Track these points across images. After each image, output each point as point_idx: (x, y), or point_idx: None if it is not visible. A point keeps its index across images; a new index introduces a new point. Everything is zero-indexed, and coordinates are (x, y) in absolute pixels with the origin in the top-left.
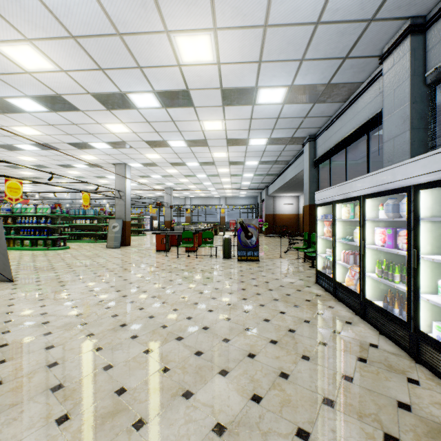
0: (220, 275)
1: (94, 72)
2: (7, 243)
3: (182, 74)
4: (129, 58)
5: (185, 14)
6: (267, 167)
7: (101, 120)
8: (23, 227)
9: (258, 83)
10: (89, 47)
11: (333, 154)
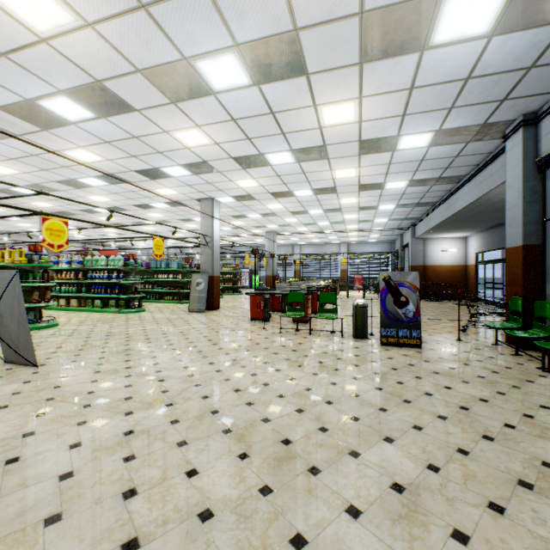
0: (356, 377)
1: (133, 16)
2: (78, 303)
3: None
4: None
5: None
6: (421, 190)
7: (167, 125)
8: (95, 284)
9: None
10: None
11: None
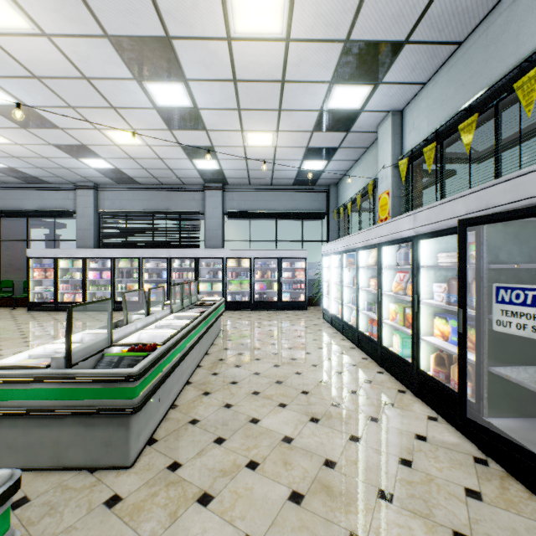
0: None
1: None
2: None
3: None
4: None
5: (15, 136)
6: None
7: None
8: None
9: None
10: None
11: (14, 215)
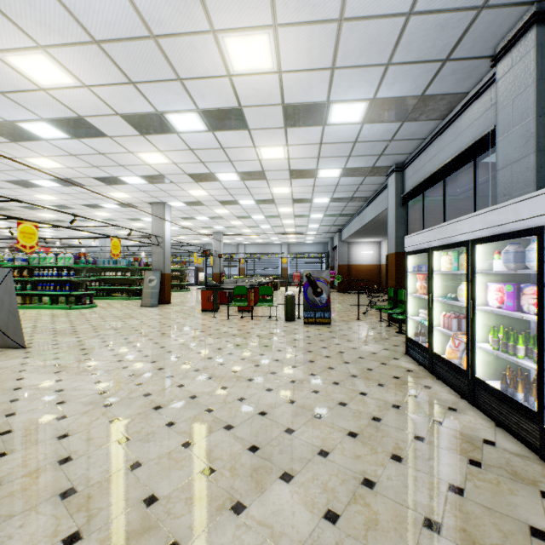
0: (282, 342)
1: (123, 86)
2: (23, 300)
3: (233, 87)
4: (166, 67)
5: (237, 7)
6: (341, 205)
7: (134, 148)
8: (42, 281)
9: (331, 96)
10: (116, 55)
11: (427, 187)
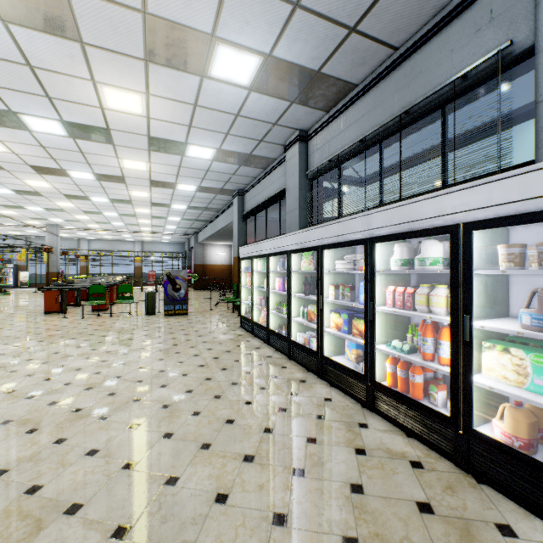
0: (147, 330)
1: None
2: None
3: (104, 115)
4: (36, 86)
5: (118, 76)
6: (197, 212)
7: None
8: None
9: (188, 140)
10: None
11: (257, 212)
